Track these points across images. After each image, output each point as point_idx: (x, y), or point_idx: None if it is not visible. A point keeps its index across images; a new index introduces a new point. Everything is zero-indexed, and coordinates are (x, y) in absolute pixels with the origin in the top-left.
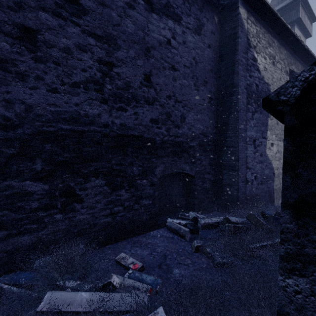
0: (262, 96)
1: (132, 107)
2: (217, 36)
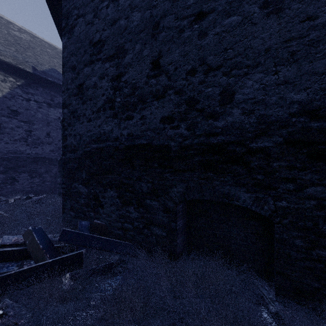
0: None
1: (41, 146)
2: None
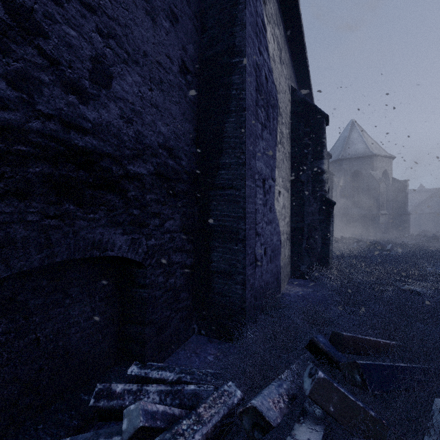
0: (271, 103)
1: None
2: None
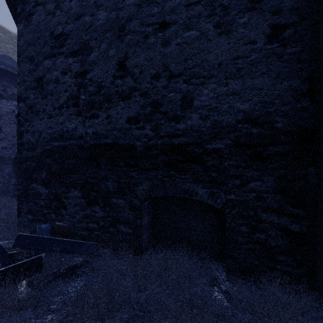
0: None
1: None
2: None
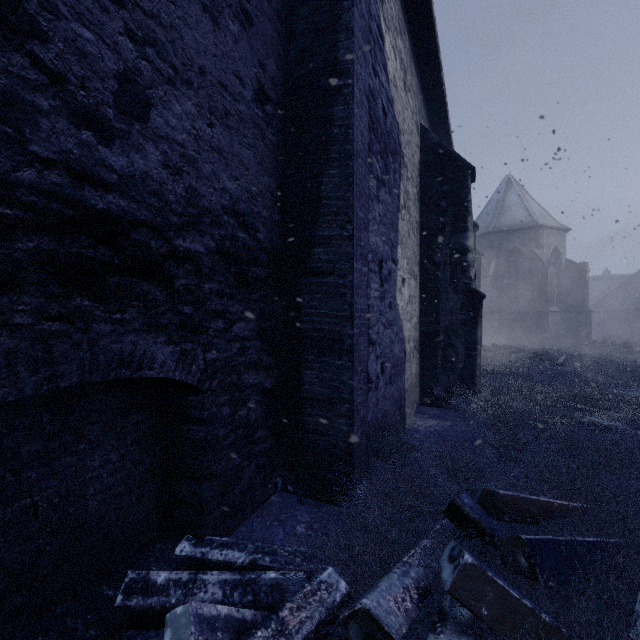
0: (391, 148)
1: None
2: None
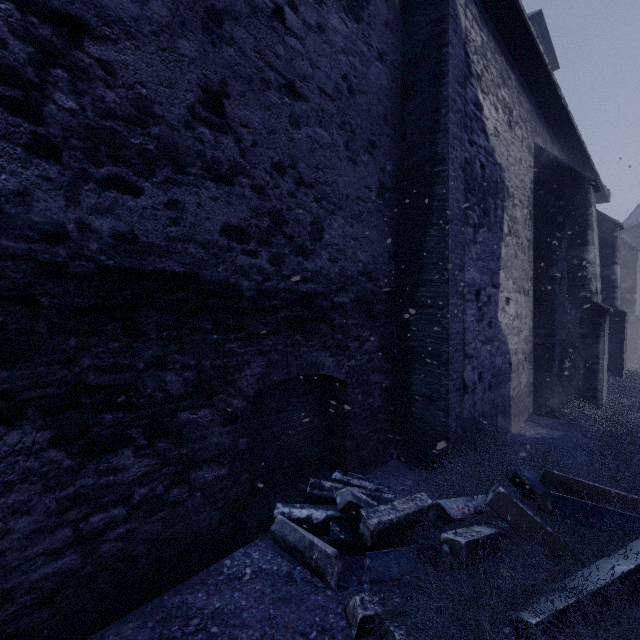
0: (491, 191)
1: (160, 184)
2: (399, 39)
